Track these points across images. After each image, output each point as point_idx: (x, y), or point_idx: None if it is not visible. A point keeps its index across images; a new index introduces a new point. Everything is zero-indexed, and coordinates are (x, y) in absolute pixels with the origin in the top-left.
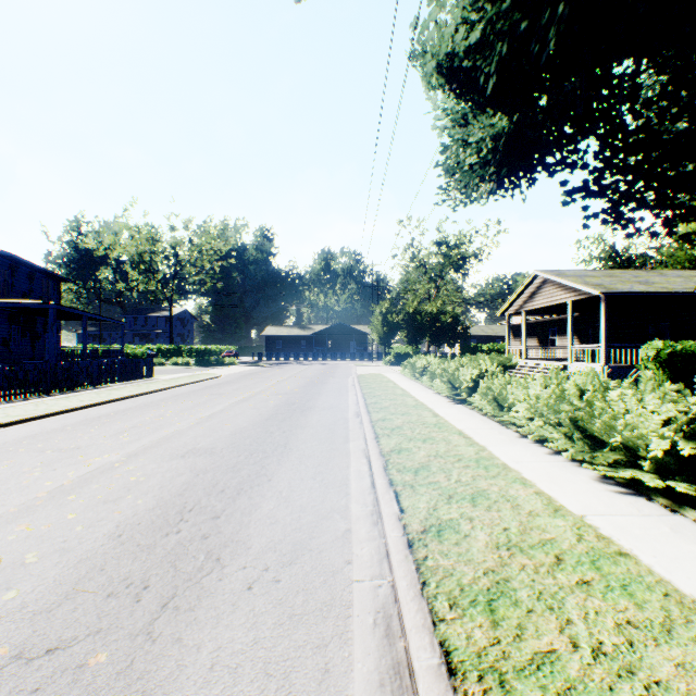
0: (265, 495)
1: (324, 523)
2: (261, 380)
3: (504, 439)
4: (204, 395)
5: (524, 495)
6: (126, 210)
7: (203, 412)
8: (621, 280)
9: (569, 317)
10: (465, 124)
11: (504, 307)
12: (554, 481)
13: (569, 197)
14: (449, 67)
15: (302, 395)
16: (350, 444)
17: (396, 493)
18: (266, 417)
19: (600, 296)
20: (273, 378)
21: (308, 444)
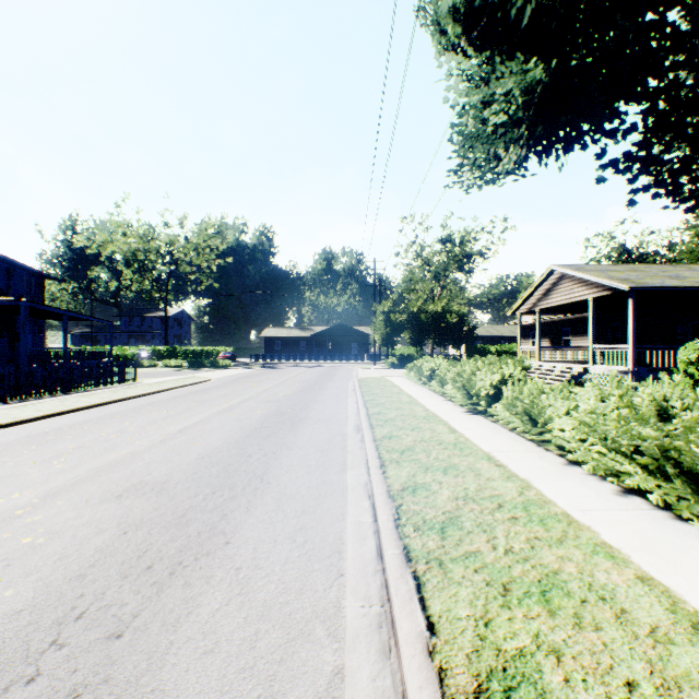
0: (212, 577)
1: (297, 652)
2: (254, 384)
3: (549, 469)
4: (185, 402)
5: (624, 585)
6: (118, 206)
7: (174, 426)
8: (648, 274)
9: (590, 315)
10: (487, 82)
11: (515, 305)
12: (654, 550)
13: (612, 167)
14: (468, 12)
15: (296, 402)
16: (348, 474)
17: (417, 579)
18: (248, 432)
19: (628, 291)
20: (267, 382)
21: (292, 474)
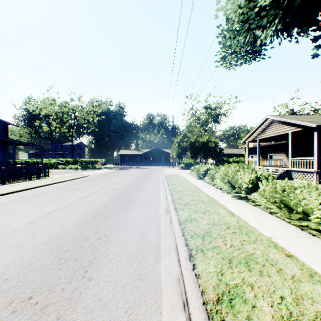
0: None
1: None
2: (110, 178)
3: None
4: (66, 190)
5: None
6: (48, 90)
7: (49, 208)
8: None
9: (290, 141)
10: None
11: (245, 137)
12: None
13: None
14: None
15: (130, 190)
16: (161, 264)
17: None
18: (94, 213)
19: (314, 128)
20: (117, 177)
21: (114, 264)
